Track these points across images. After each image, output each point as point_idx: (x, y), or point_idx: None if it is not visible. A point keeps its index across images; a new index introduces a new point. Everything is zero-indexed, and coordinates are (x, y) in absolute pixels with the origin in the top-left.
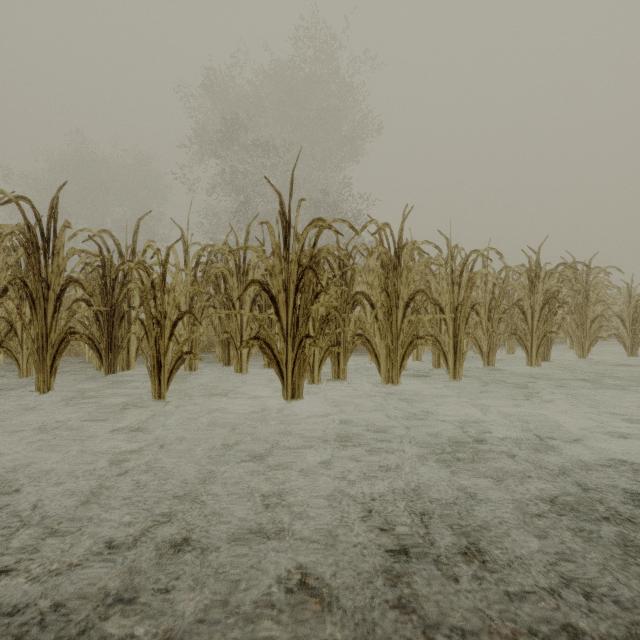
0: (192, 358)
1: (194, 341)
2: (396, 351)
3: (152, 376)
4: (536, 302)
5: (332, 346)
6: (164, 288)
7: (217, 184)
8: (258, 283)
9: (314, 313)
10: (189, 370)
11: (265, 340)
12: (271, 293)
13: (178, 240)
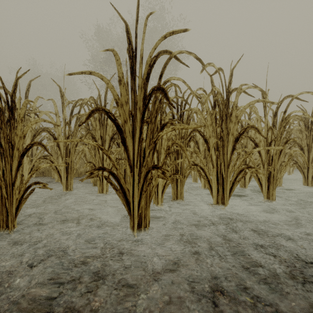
0: (41, 187)
1: (69, 169)
2: (226, 178)
3: (0, 205)
4: (312, 141)
5: (173, 174)
6: (12, 118)
7: (103, 85)
8: (103, 111)
9: (158, 146)
10: (66, 190)
11: (111, 170)
12: (117, 122)
13: (26, 71)
